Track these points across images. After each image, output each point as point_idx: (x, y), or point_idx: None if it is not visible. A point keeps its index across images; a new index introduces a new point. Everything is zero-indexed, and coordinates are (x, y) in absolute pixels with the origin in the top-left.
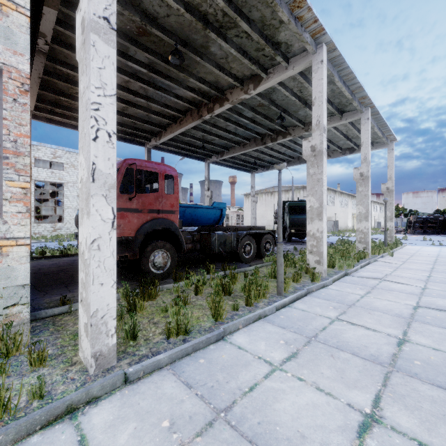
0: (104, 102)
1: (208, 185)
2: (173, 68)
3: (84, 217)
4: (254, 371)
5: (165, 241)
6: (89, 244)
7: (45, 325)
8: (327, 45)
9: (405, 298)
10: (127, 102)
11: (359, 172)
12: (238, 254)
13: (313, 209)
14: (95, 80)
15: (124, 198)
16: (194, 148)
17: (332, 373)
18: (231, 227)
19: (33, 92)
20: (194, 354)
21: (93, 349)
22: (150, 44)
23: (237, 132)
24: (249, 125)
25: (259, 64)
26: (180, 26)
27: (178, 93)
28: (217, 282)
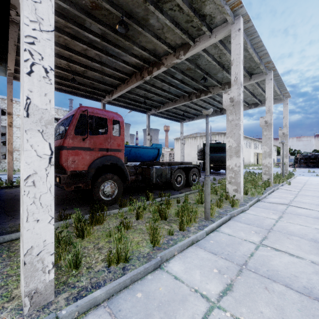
0: (40, 36)
1: (148, 131)
2: (120, 37)
3: (22, 153)
4: (191, 310)
5: (113, 174)
6: (23, 180)
7: (0, 251)
8: (243, 17)
9: (314, 222)
10: (86, 67)
11: (264, 120)
12: (172, 183)
13: (231, 148)
14: (30, 13)
15: (78, 139)
16: (138, 103)
17: (271, 312)
18: (165, 162)
19: (11, 57)
20: (132, 286)
21: (28, 288)
22: (102, 17)
23: (170, 91)
24: (179, 85)
25: (188, 34)
26: (125, 1)
27: (125, 59)
28: (155, 208)
